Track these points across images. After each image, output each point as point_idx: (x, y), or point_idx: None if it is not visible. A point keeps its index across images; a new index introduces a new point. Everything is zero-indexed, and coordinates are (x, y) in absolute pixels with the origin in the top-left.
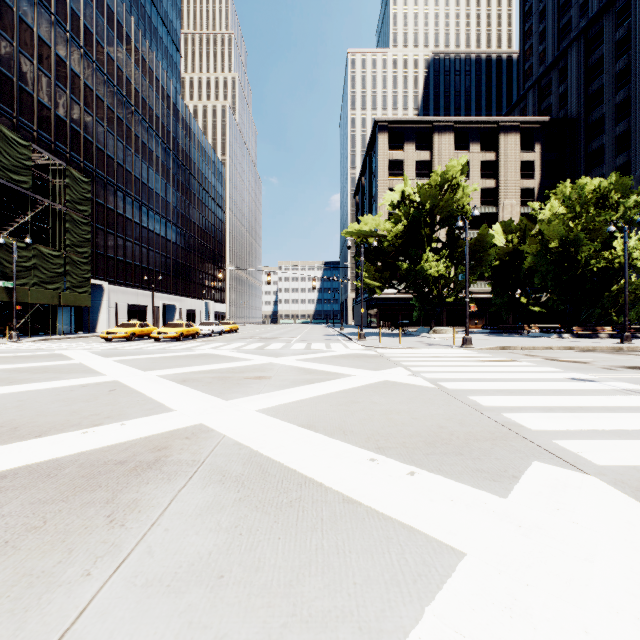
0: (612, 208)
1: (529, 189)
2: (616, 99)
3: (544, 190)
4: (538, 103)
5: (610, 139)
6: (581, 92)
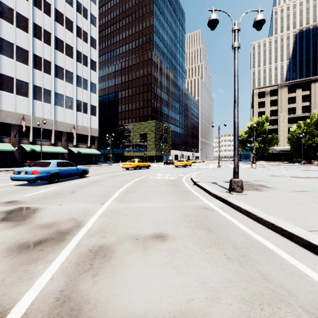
0: None
1: None
2: None
3: None
4: None
5: None
6: None
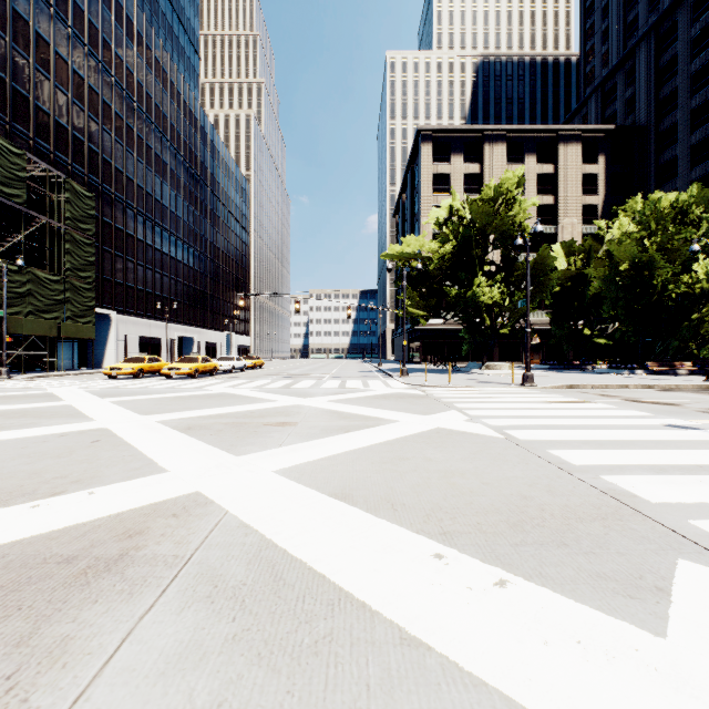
0: (692, 225)
1: (592, 206)
2: (691, 104)
3: (609, 207)
4: (601, 110)
5: (684, 149)
6: (651, 96)
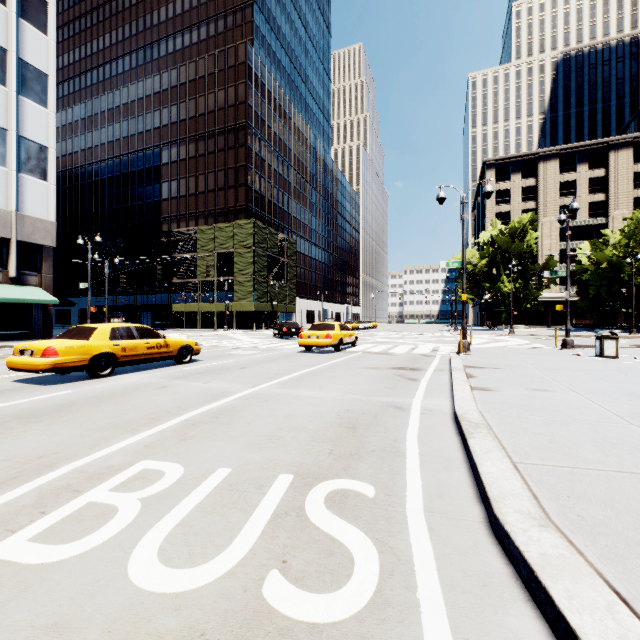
0: None
1: None
2: None
3: None
4: None
5: None
6: None
